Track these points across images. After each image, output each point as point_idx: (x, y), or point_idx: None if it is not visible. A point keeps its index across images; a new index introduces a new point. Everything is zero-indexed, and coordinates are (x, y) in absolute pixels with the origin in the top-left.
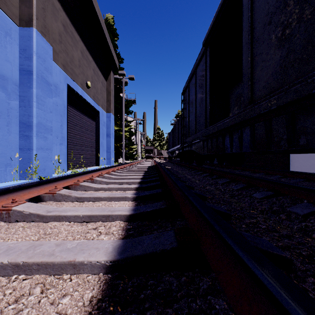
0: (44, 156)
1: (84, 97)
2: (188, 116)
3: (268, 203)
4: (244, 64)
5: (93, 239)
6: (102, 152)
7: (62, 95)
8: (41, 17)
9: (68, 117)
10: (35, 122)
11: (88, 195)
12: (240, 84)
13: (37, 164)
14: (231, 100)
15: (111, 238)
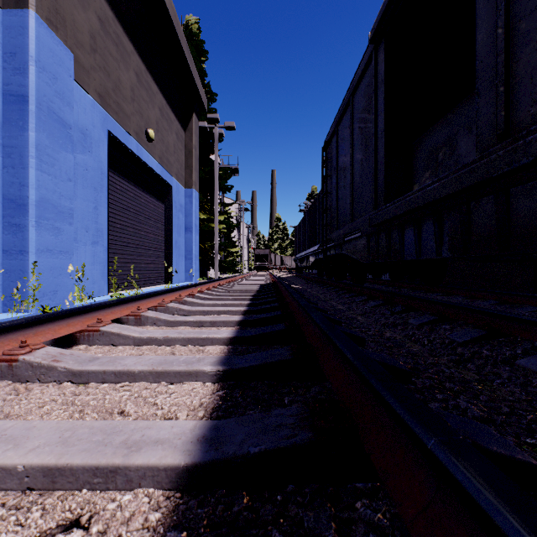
0: (53, 265)
1: (143, 157)
2: (336, 190)
3: None
4: (483, 49)
5: None
6: (177, 259)
7: (98, 150)
8: None
9: (111, 193)
10: (33, 198)
11: (100, 366)
12: (436, 127)
13: (39, 281)
14: (416, 159)
15: None
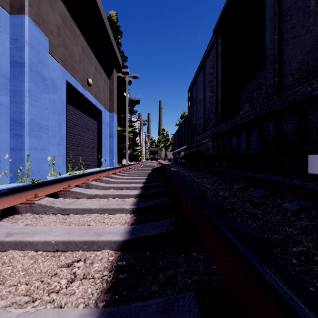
0: (38, 157)
1: (85, 95)
2: (196, 114)
3: (308, 217)
4: (268, 45)
5: (58, 293)
6: (105, 153)
7: (61, 92)
8: (35, 4)
9: (68, 116)
10: (27, 120)
11: (75, 206)
12: (252, 79)
13: (30, 165)
14: (241, 96)
15: (88, 291)
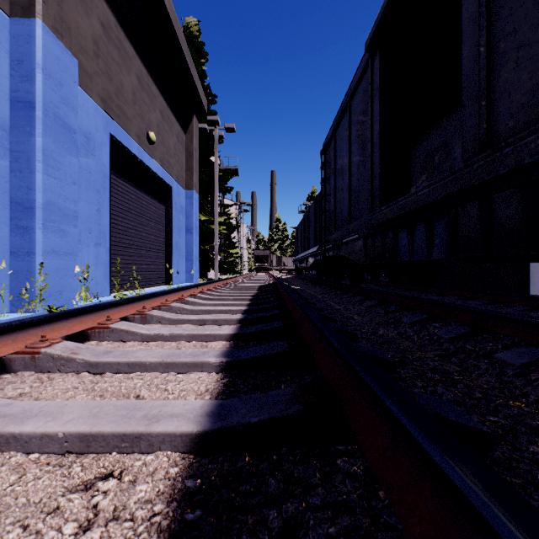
0: (59, 266)
1: (144, 160)
2: (334, 193)
3: None
4: (467, 65)
5: None
6: (178, 261)
7: (101, 154)
8: (54, 0)
9: (113, 195)
10: (40, 202)
11: (115, 358)
12: (432, 131)
13: (45, 282)
14: (413, 162)
15: None
